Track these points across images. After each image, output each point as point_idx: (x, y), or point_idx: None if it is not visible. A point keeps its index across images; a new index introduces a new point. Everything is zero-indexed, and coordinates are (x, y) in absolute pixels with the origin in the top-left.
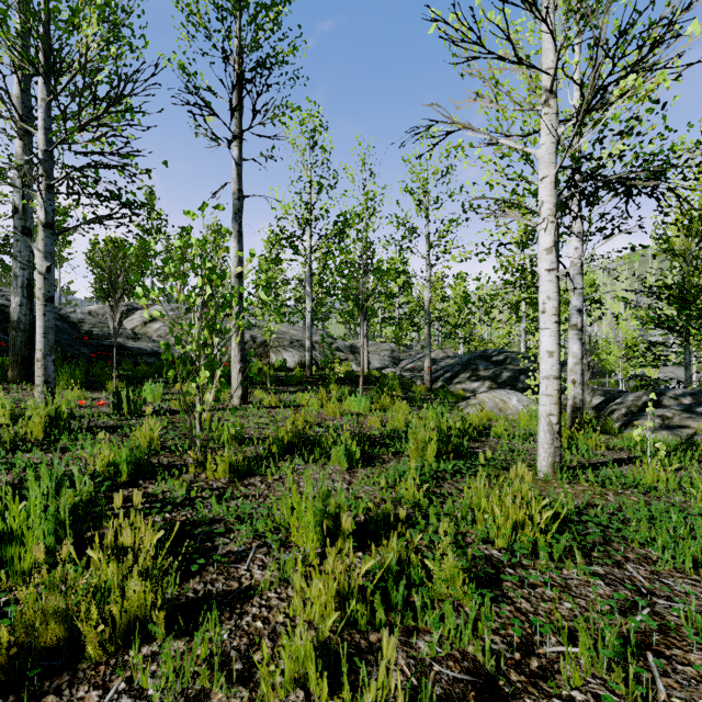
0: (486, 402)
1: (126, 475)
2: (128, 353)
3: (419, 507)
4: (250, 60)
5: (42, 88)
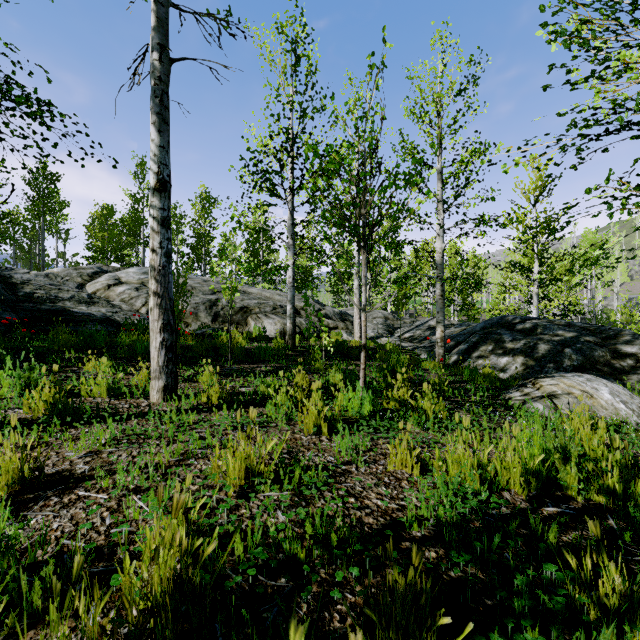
0: (558, 394)
1: None
2: (69, 319)
3: None
4: None
5: None
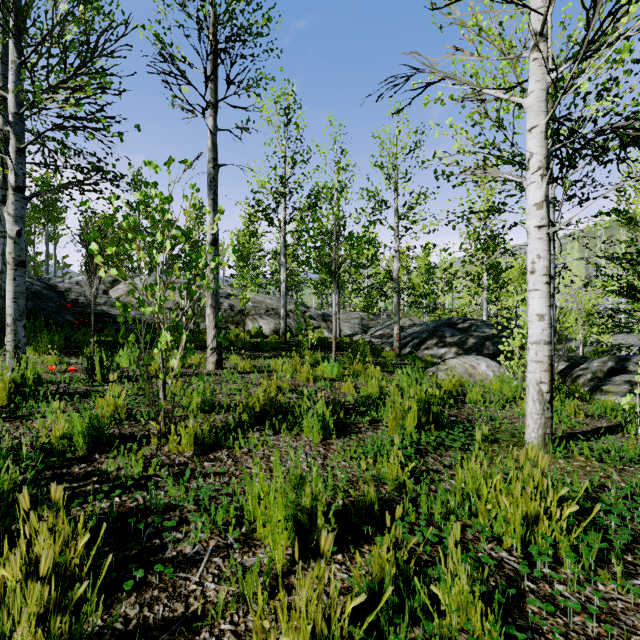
0: (456, 367)
1: (82, 448)
2: (112, 320)
3: (404, 488)
4: (224, 28)
5: (12, 50)
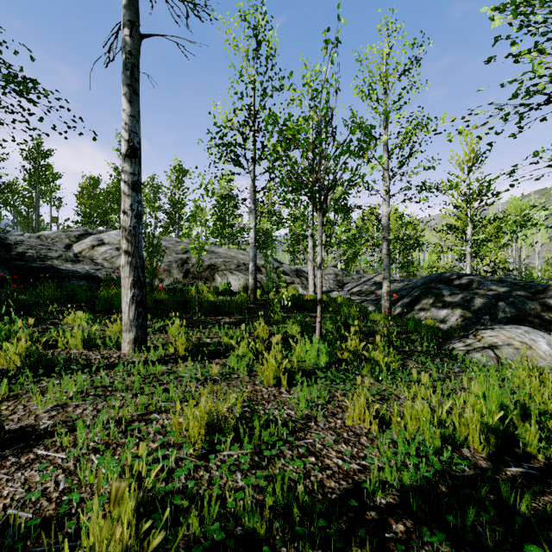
0: (499, 345)
1: None
2: (56, 276)
3: None
4: None
5: None
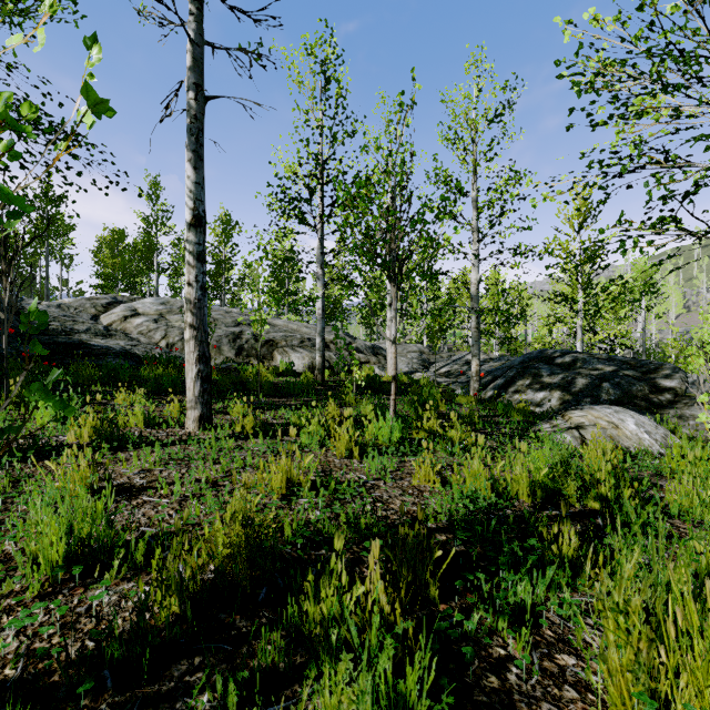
0: (585, 425)
1: None
2: (87, 353)
3: None
4: None
5: None
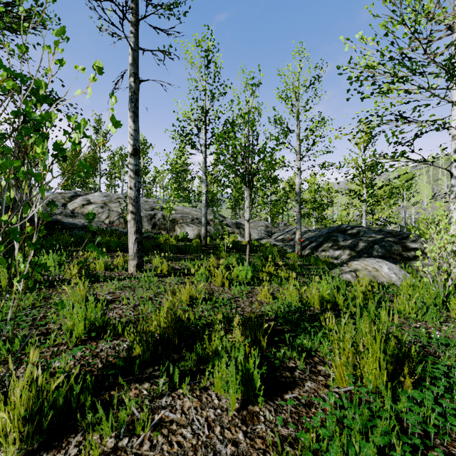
0: (359, 269)
1: None
2: (62, 227)
3: None
4: None
5: None
